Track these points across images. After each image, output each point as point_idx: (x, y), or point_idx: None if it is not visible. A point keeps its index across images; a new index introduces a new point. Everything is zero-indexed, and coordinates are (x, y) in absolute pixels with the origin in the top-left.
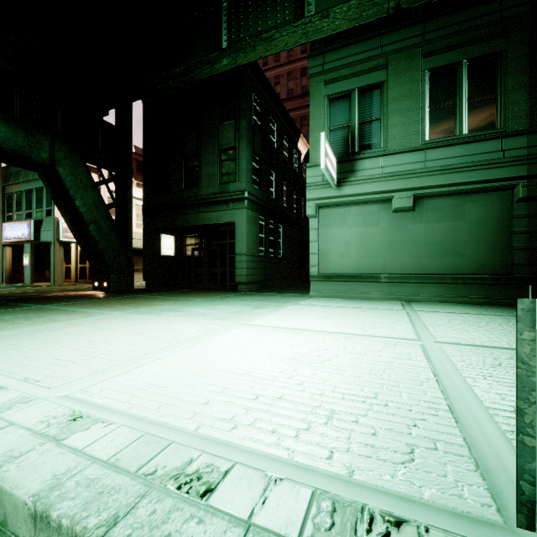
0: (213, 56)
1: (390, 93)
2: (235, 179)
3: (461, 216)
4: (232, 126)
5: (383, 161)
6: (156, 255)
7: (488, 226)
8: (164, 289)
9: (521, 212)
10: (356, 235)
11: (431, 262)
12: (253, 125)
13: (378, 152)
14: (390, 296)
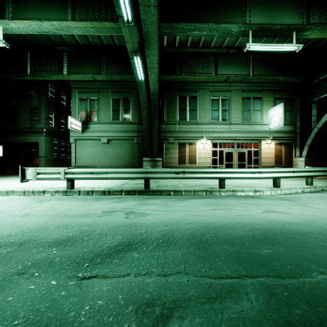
0: (22, 75)
1: (101, 102)
2: (39, 122)
3: (122, 146)
4: (37, 98)
5: (98, 126)
6: None
7: (129, 150)
8: None
9: (136, 147)
10: (90, 151)
11: (114, 161)
12: (49, 98)
13: (96, 122)
14: None
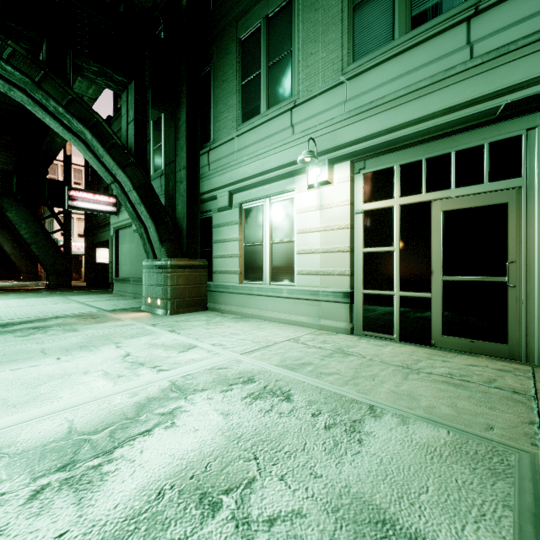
0: (49, 139)
1: None
2: None
3: None
4: None
5: None
6: (92, 263)
7: None
8: (83, 287)
9: None
10: (128, 249)
11: None
12: None
13: None
14: (133, 294)
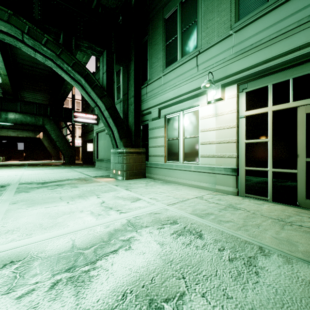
0: (64, 86)
1: None
2: None
3: None
4: None
5: None
6: (85, 151)
7: None
8: (81, 164)
9: None
10: (103, 143)
11: None
12: None
13: None
14: (106, 168)
